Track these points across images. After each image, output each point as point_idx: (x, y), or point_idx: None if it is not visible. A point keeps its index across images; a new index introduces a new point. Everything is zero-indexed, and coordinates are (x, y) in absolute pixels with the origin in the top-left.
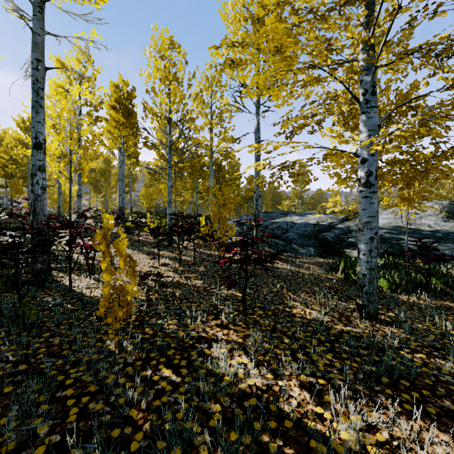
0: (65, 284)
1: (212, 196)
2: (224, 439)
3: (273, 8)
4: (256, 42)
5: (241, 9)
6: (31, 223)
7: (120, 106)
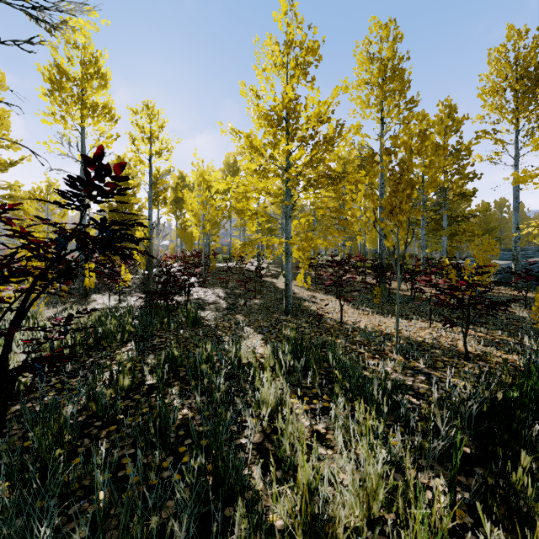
0: (401, 293)
1: (445, 237)
2: (533, 321)
3: (536, 75)
4: (517, 111)
5: (497, 76)
6: (379, 264)
7: (359, 168)
